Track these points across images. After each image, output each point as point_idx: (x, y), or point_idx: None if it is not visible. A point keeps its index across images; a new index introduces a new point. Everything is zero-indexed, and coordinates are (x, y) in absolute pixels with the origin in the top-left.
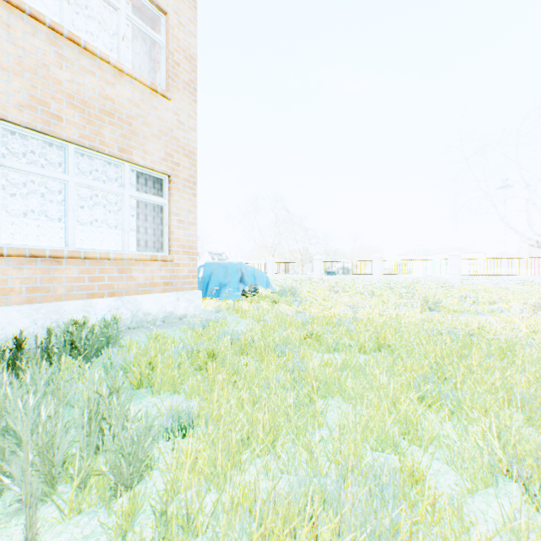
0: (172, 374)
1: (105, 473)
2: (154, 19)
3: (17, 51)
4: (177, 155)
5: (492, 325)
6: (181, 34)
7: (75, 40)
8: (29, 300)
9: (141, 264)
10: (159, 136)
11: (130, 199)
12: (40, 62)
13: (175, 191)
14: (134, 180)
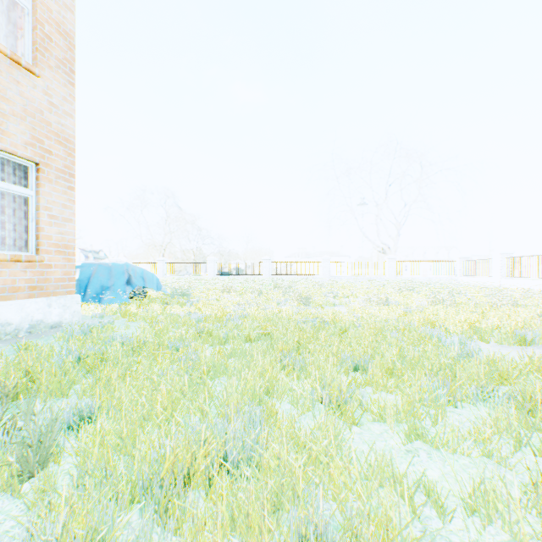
0: (59, 379)
1: (8, 462)
2: None
3: None
4: (48, 141)
5: (341, 313)
6: (53, 4)
7: None
8: None
9: None
10: (23, 116)
11: None
12: None
13: (45, 182)
14: None
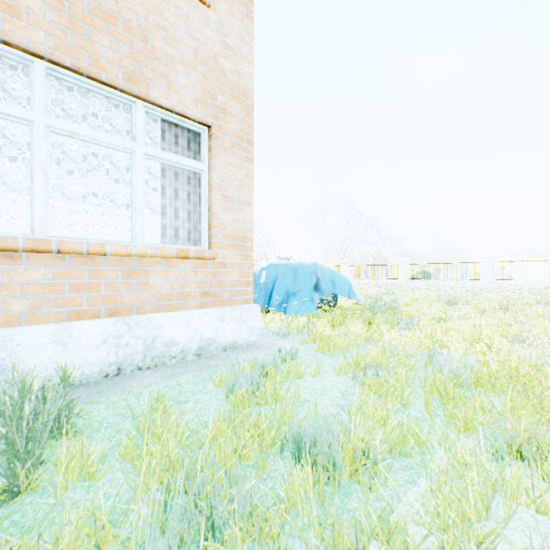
0: None
1: None
2: None
3: None
4: (221, 97)
5: None
6: None
7: None
8: None
9: (163, 263)
10: (192, 63)
11: (157, 170)
12: None
13: (218, 151)
14: (157, 135)
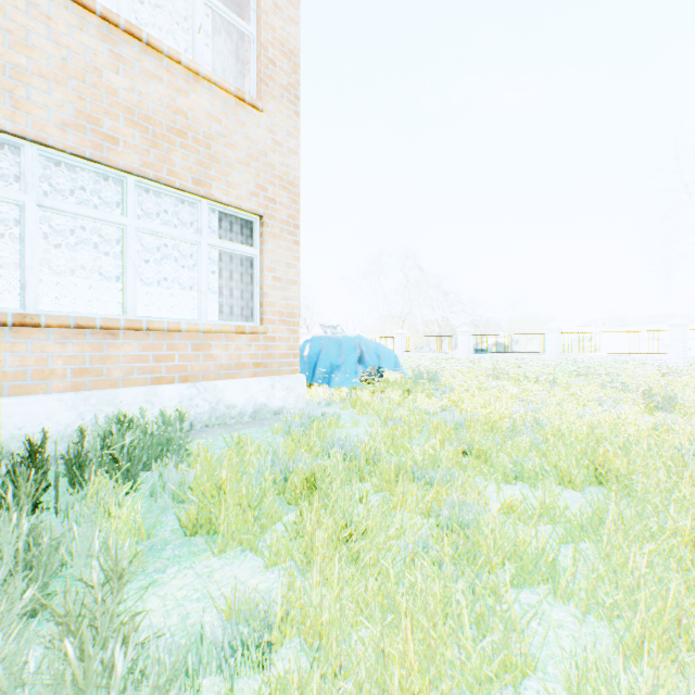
0: (243, 518)
1: None
2: (241, 4)
3: (59, 51)
4: (271, 188)
5: None
6: (277, 21)
7: (135, 33)
8: (75, 386)
9: (223, 337)
10: (247, 162)
11: (211, 251)
12: (90, 66)
13: (269, 237)
14: (215, 224)
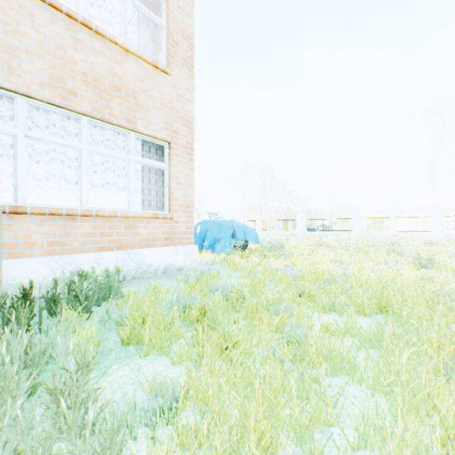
0: (160, 334)
1: None
2: (156, 5)
3: (39, 36)
4: (176, 125)
5: None
6: (179, 16)
7: (88, 24)
8: (49, 252)
9: (145, 221)
10: (160, 108)
11: (137, 165)
12: (59, 46)
13: (174, 156)
14: (139, 148)
